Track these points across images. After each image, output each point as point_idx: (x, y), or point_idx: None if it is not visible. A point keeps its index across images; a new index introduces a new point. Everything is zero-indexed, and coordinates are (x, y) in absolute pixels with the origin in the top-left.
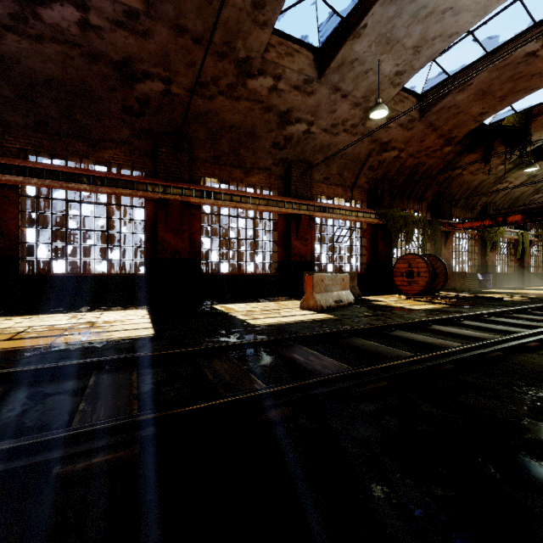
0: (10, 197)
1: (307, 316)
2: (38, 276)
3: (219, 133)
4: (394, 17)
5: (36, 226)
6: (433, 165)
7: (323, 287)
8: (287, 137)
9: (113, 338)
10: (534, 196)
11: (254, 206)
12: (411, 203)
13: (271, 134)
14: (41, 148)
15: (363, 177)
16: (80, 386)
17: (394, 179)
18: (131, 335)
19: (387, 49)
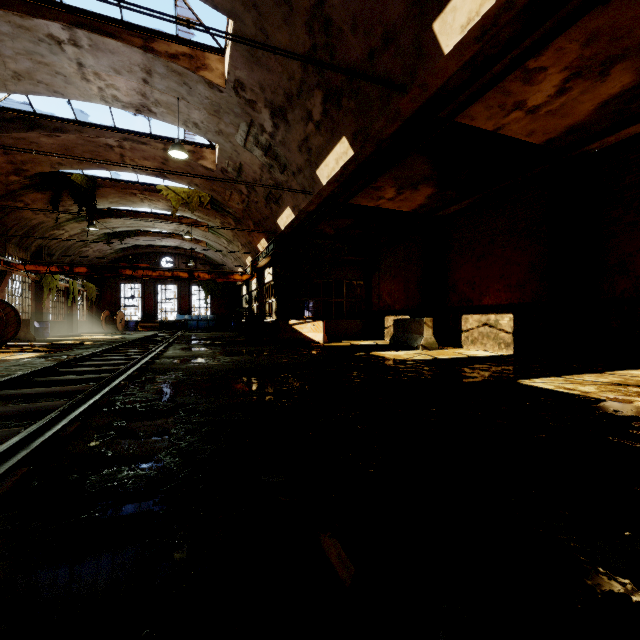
0: None
1: None
2: None
3: None
4: (6, 34)
5: None
6: None
7: None
8: None
9: None
10: (83, 248)
11: None
12: None
13: None
14: None
15: None
16: None
17: None
18: None
19: None
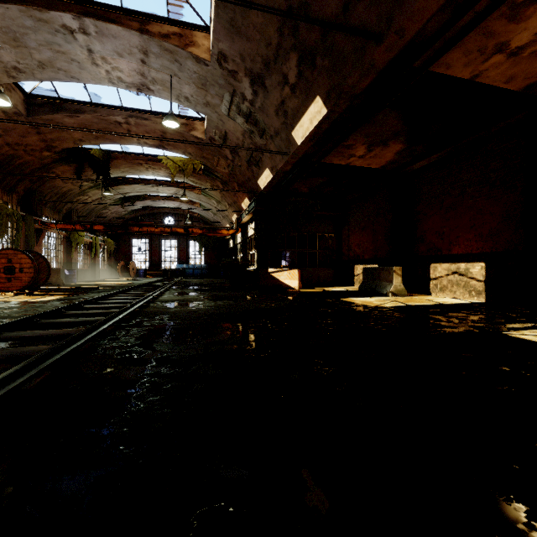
0: None
1: None
2: None
3: None
4: (29, 28)
5: None
6: (30, 161)
7: None
8: None
9: None
10: (103, 211)
11: None
12: (1, 192)
13: None
14: None
15: None
16: None
17: None
18: None
19: (12, 43)
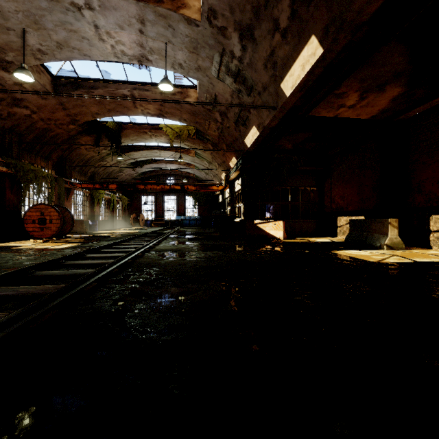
0: None
1: None
2: None
3: None
4: (45, 9)
5: None
6: (60, 134)
7: None
8: None
9: None
10: (119, 173)
11: None
12: (39, 159)
13: None
14: None
15: None
16: None
17: (24, 134)
18: None
19: (34, 27)
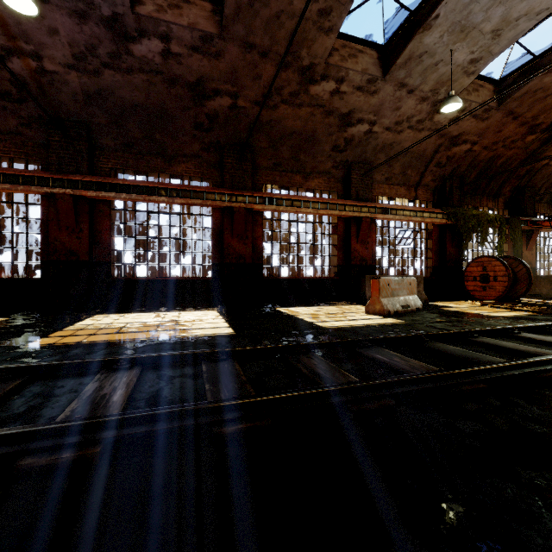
0: (104, 210)
1: (375, 320)
2: (125, 279)
3: (280, 141)
4: (470, 3)
5: (124, 235)
6: (512, 156)
7: (389, 291)
8: (347, 138)
9: (200, 335)
10: None
11: (315, 210)
12: (485, 200)
13: (331, 137)
14: (128, 167)
15: (429, 175)
16: (194, 372)
17: (465, 175)
18: (214, 333)
19: (461, 37)
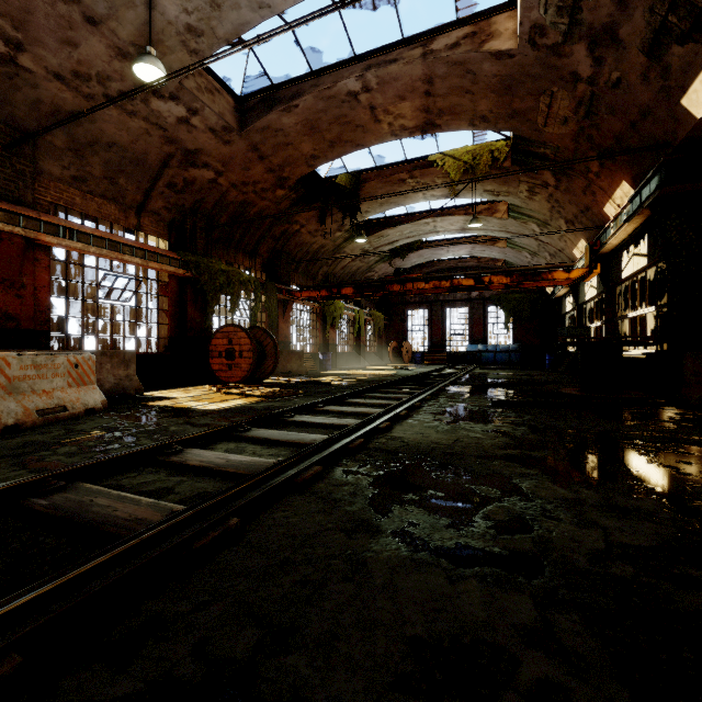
0: None
1: None
2: None
3: None
4: None
5: None
6: (265, 209)
7: (2, 383)
8: None
9: None
10: (368, 273)
11: None
12: (241, 256)
13: None
14: None
15: (159, 198)
16: None
17: (214, 215)
18: None
19: None
